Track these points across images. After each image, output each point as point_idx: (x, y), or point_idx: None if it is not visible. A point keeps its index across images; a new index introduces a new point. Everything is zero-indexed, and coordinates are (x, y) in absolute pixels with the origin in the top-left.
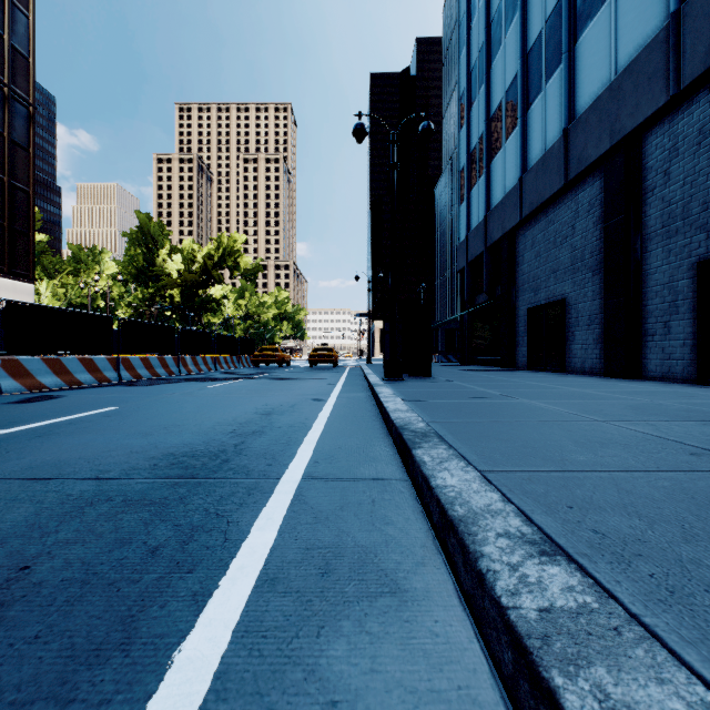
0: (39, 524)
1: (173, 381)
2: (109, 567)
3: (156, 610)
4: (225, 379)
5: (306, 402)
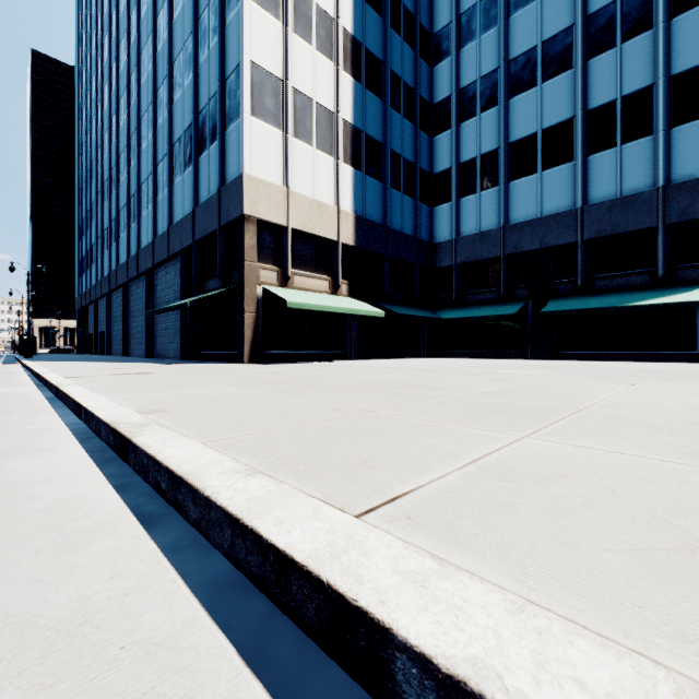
0: None
1: None
2: None
3: None
4: None
5: None
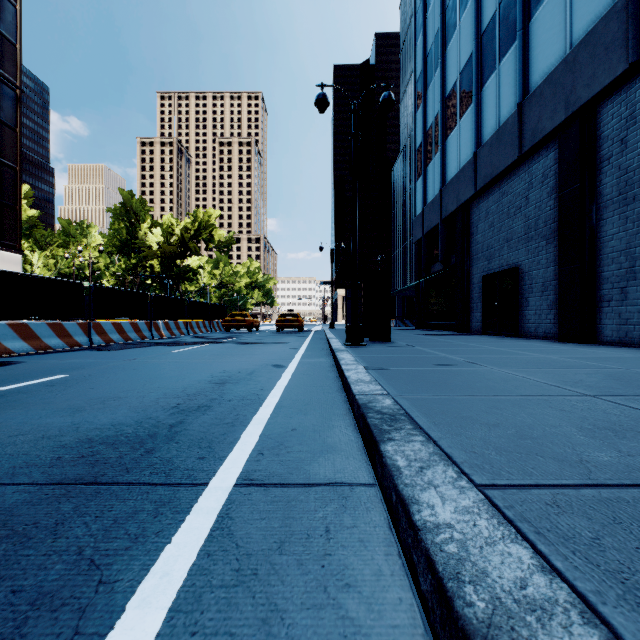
0: None
1: (142, 345)
2: None
3: None
4: (193, 344)
5: (266, 368)
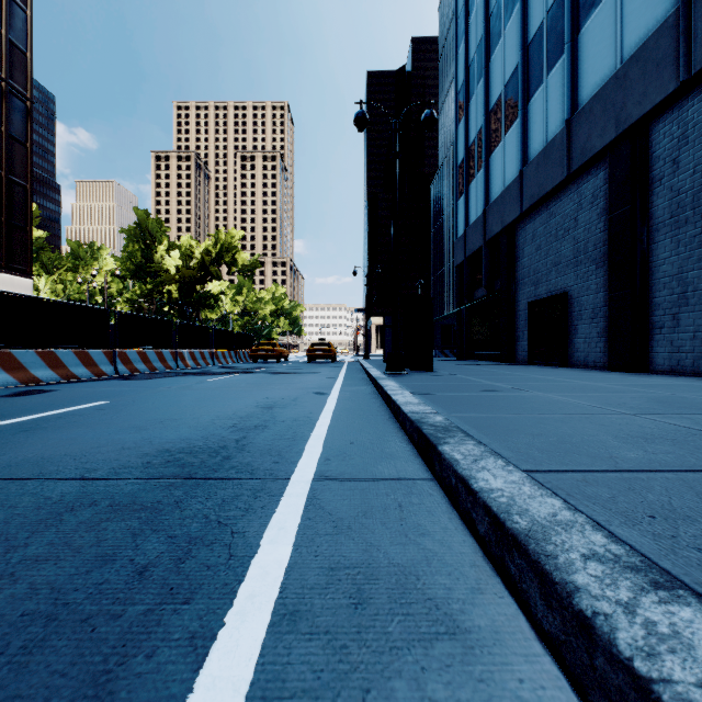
0: (6, 535)
1: (171, 375)
2: (84, 595)
3: (141, 662)
4: (224, 374)
5: (308, 395)
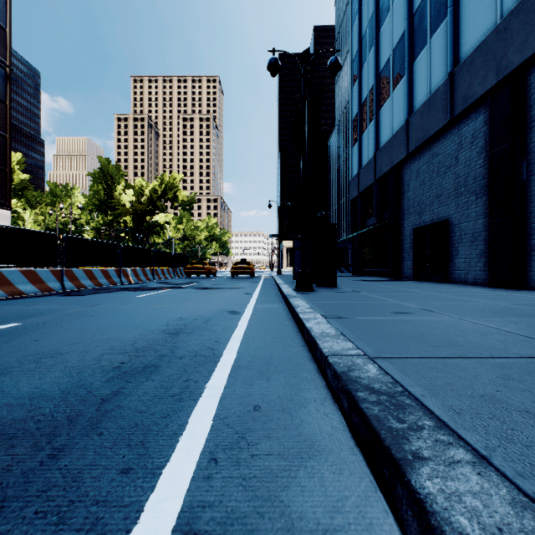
0: None
1: (110, 290)
2: None
3: None
4: (156, 289)
5: (222, 315)
